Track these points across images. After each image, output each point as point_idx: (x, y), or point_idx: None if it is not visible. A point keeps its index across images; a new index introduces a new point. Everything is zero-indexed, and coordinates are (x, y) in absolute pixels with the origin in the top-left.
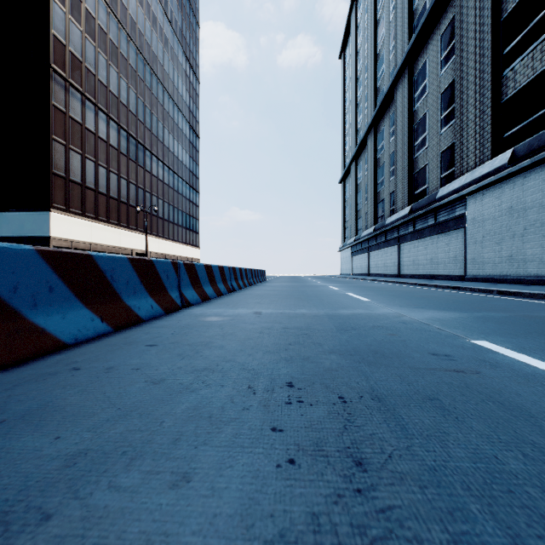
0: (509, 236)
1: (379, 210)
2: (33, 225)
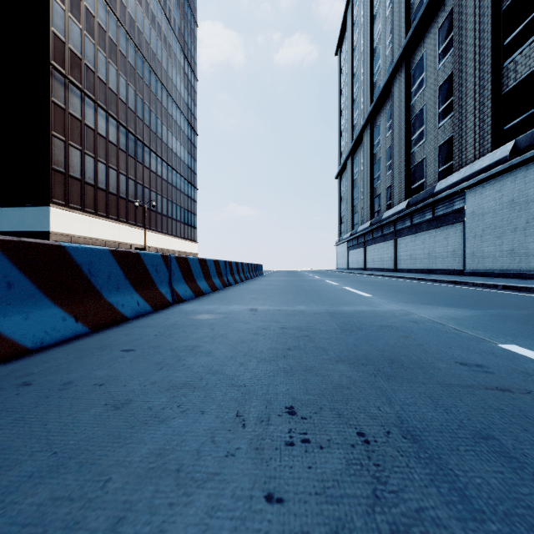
0: (510, 229)
1: (375, 205)
2: (33, 220)
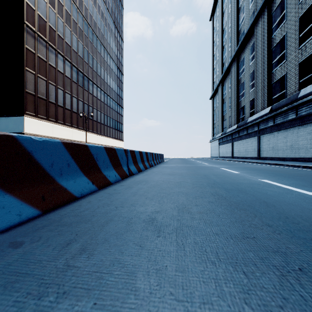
0: None
1: (240, 113)
2: (14, 125)
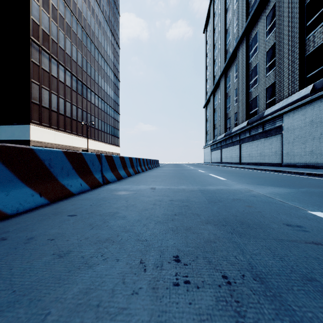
0: (311, 138)
1: (227, 124)
2: (20, 133)
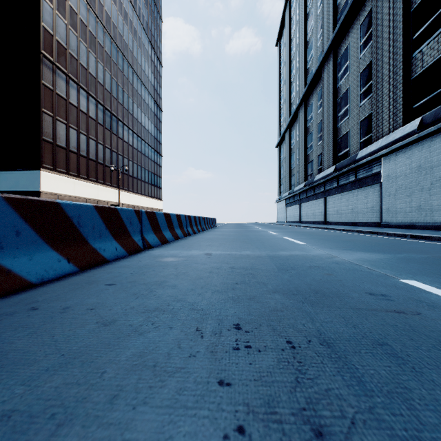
0: (418, 190)
1: (308, 169)
2: (27, 181)
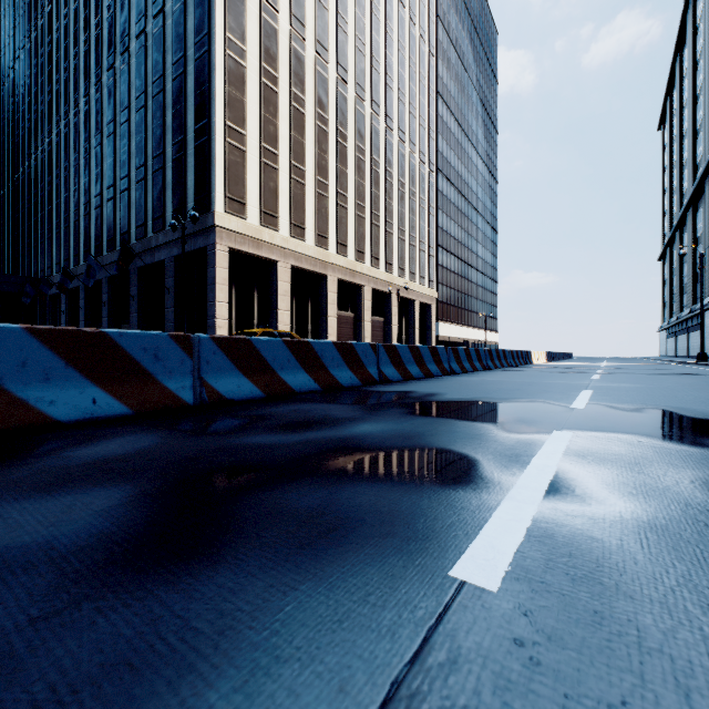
0: None
1: (683, 301)
2: None
